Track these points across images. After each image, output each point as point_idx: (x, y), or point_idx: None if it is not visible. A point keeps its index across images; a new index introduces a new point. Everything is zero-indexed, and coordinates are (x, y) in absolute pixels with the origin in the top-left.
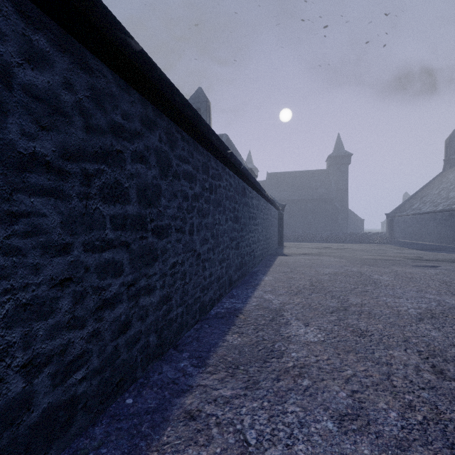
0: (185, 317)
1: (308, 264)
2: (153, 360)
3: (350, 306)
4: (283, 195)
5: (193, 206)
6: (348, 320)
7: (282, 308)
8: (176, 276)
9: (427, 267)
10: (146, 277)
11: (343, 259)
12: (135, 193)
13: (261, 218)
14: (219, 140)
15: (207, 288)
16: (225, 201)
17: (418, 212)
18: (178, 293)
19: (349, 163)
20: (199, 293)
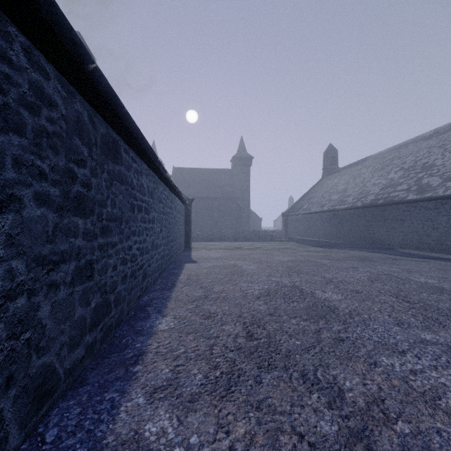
0: None
1: (226, 277)
2: None
3: (368, 428)
4: (190, 191)
5: None
6: None
7: None
8: None
9: (351, 270)
10: None
11: (263, 264)
12: None
13: (160, 212)
14: None
15: None
16: None
17: (308, 211)
18: None
19: (251, 165)
20: None
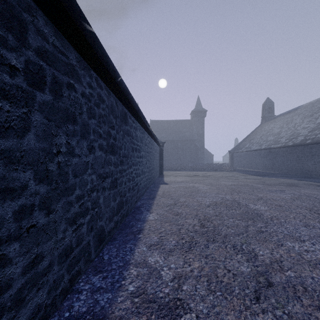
0: None
1: (188, 193)
2: None
3: (268, 271)
4: (161, 136)
5: None
6: None
7: (179, 298)
8: None
9: (278, 192)
10: None
11: (213, 186)
12: None
13: (146, 151)
14: None
15: (19, 302)
16: (88, 119)
17: (249, 149)
18: None
19: (205, 116)
20: None
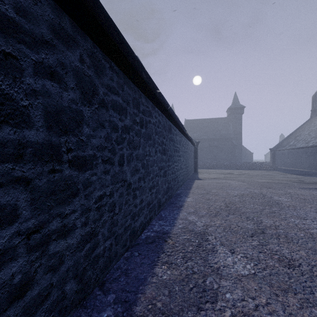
0: (114, 248)
1: (219, 187)
2: (72, 310)
3: (266, 229)
4: (196, 135)
5: (123, 138)
6: (269, 245)
7: (206, 231)
8: (103, 209)
9: (312, 189)
10: (59, 217)
11: (244, 183)
12: (41, 115)
13: (183, 151)
14: (149, 78)
15: (138, 215)
16: (155, 136)
17: (294, 147)
18: (106, 226)
19: (243, 112)
20: (130, 221)
